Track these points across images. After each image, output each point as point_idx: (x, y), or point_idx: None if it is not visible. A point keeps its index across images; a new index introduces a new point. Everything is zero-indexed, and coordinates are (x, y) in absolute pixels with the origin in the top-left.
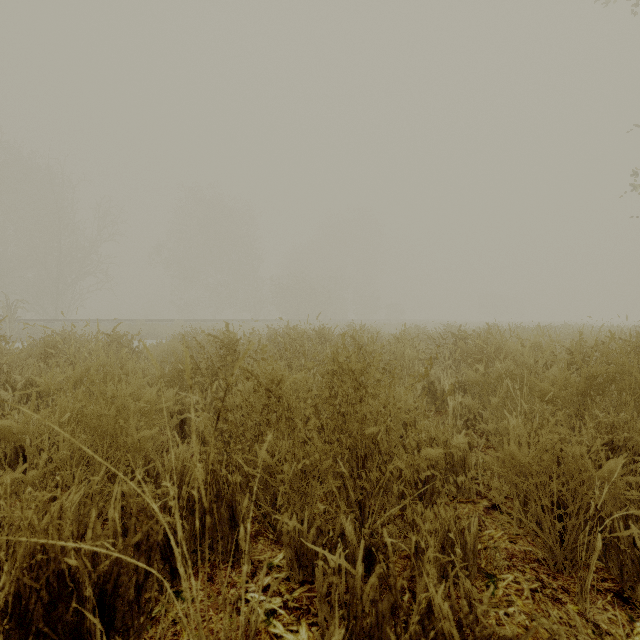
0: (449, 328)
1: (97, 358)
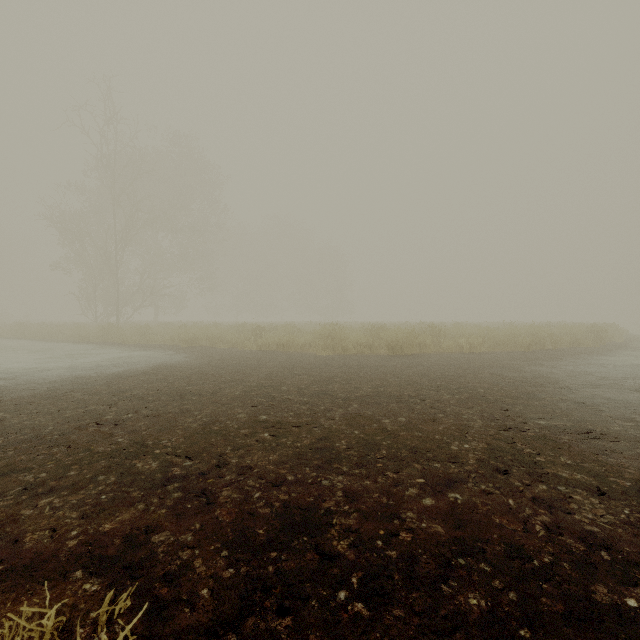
0: None
1: None
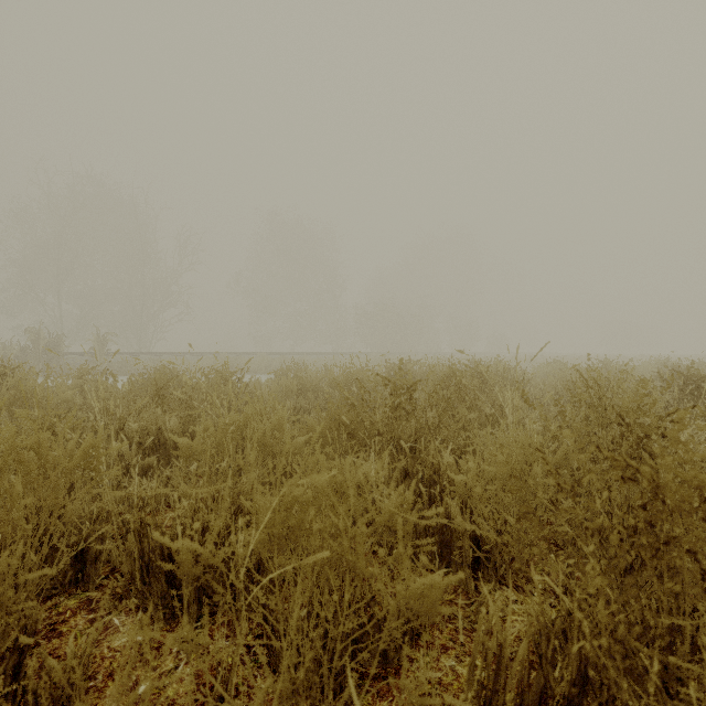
0: (607, 364)
1: (244, 407)
